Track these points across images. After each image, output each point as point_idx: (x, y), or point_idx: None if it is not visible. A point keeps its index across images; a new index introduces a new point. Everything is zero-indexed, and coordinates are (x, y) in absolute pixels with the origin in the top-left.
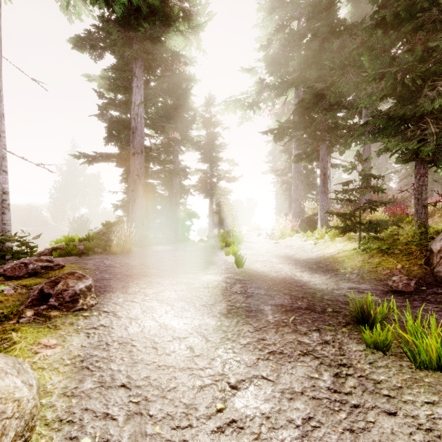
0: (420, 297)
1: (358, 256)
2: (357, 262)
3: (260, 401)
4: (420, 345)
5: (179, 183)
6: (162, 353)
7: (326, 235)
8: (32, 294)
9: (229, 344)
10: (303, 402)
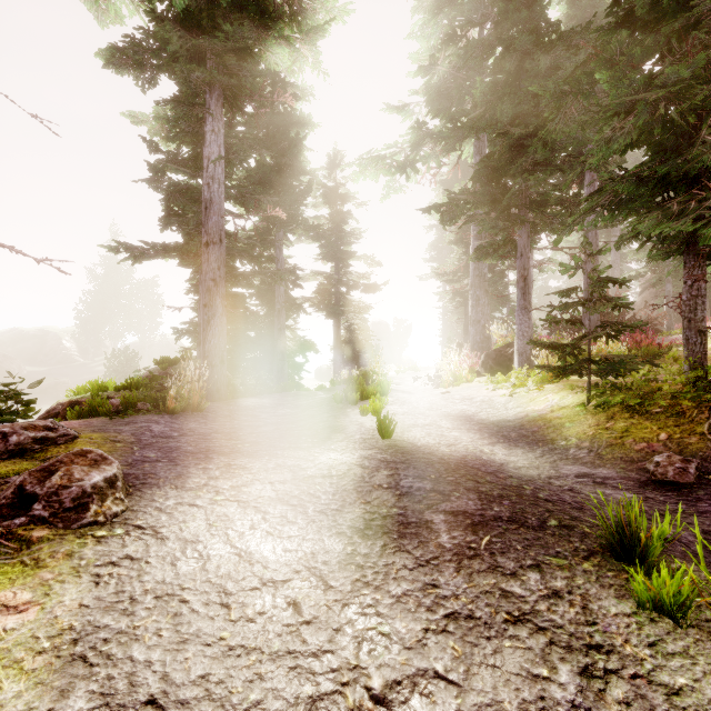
0: (709, 494)
1: (588, 417)
2: (587, 428)
3: None
4: None
5: (284, 294)
6: (239, 616)
7: (529, 380)
8: (3, 495)
9: (369, 596)
10: None
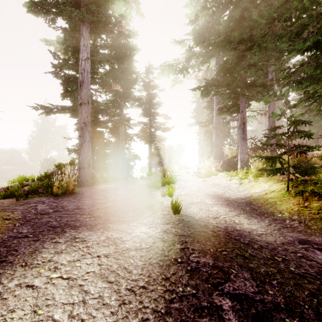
0: None
1: (290, 199)
2: (292, 206)
3: None
4: None
5: (124, 132)
6: None
7: (250, 175)
8: None
9: None
10: None
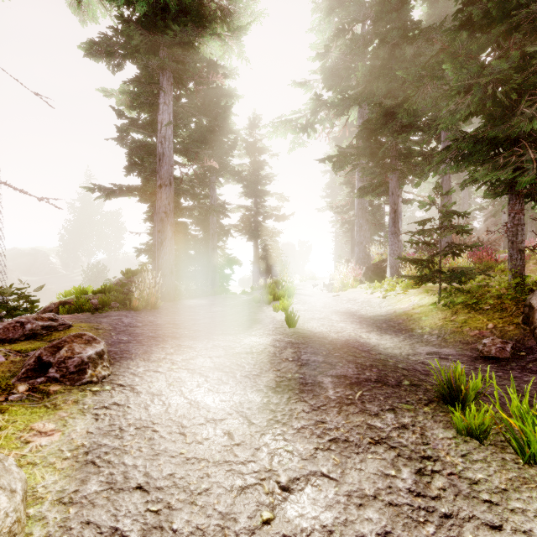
0: (519, 365)
1: (438, 313)
2: (437, 320)
3: (319, 508)
4: (531, 434)
5: (216, 222)
6: (192, 440)
7: (397, 286)
8: (27, 363)
9: (279, 429)
10: (377, 511)
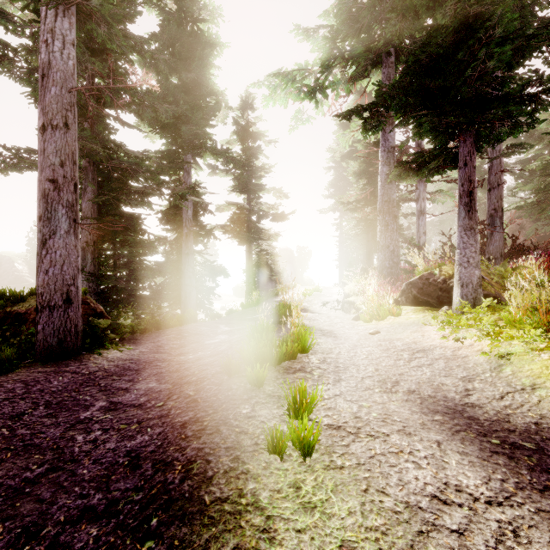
0: None
1: None
2: None
3: None
4: None
5: (195, 219)
6: None
7: (532, 333)
8: None
9: None
10: None
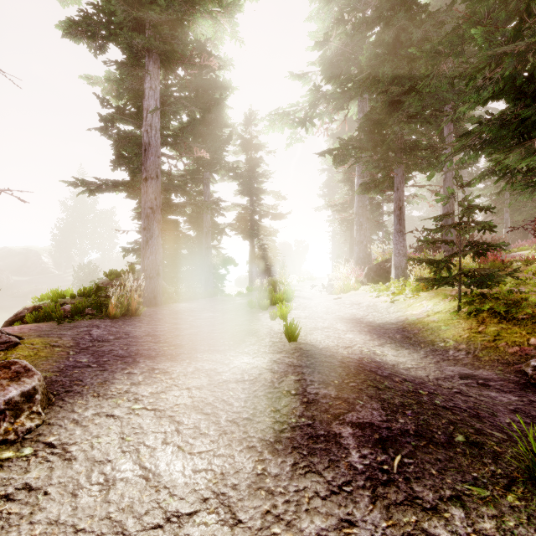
0: None
1: (461, 322)
2: (461, 332)
3: None
4: None
5: (211, 220)
6: None
7: (407, 289)
8: None
9: None
10: None
